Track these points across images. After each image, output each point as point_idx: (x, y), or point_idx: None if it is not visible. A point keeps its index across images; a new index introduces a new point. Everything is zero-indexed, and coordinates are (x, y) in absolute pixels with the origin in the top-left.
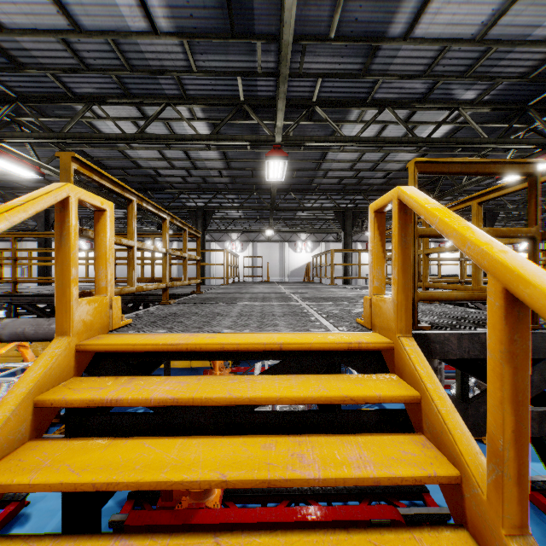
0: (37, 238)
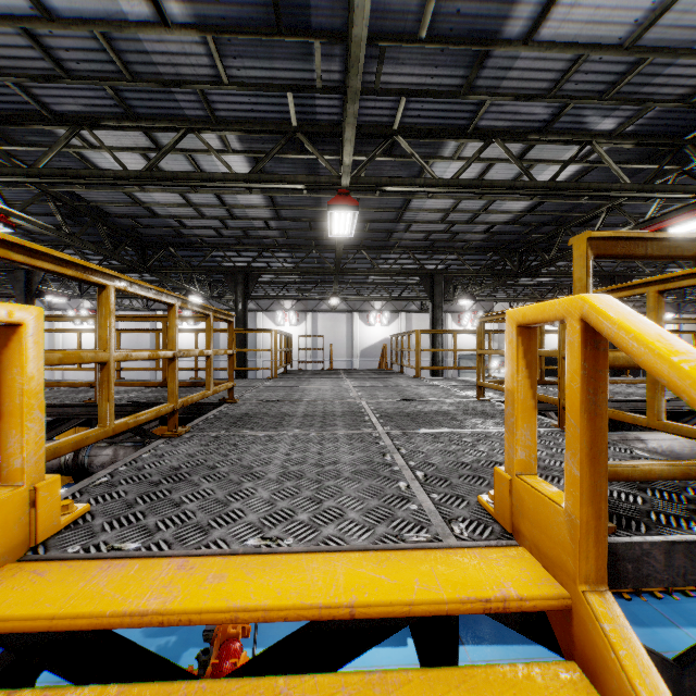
0: None
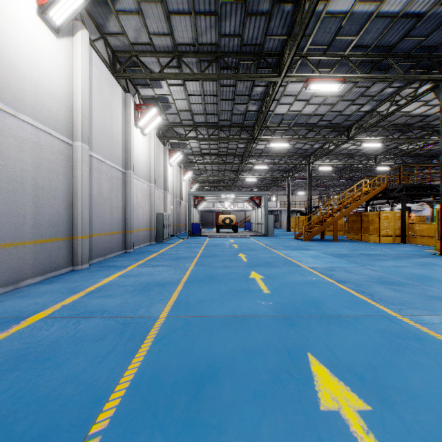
0: None
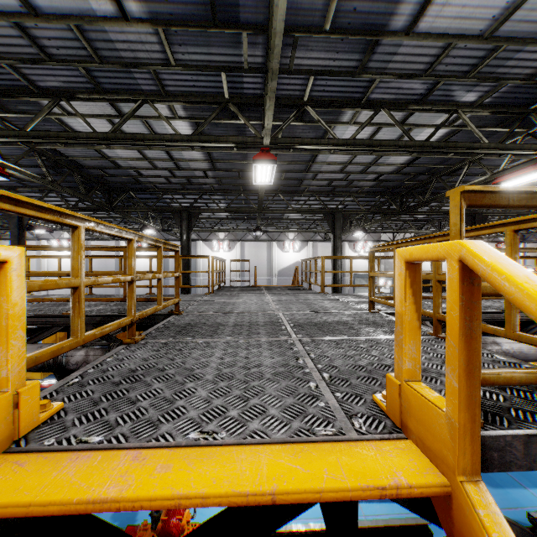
0: None
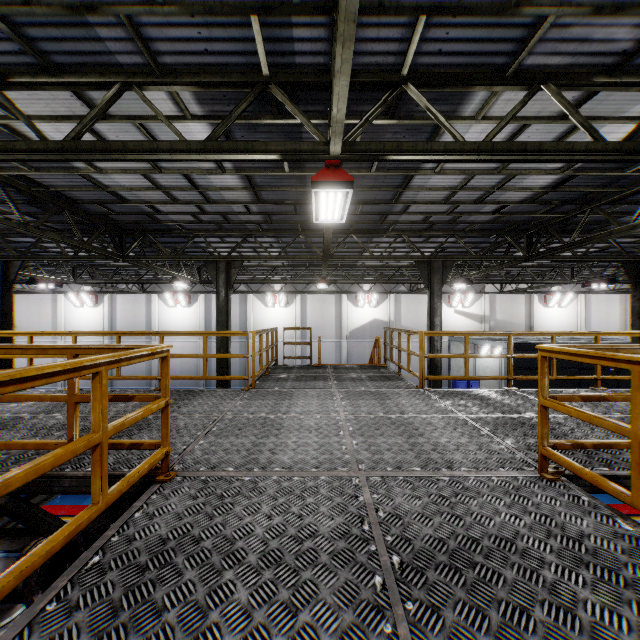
0: (25, 290)
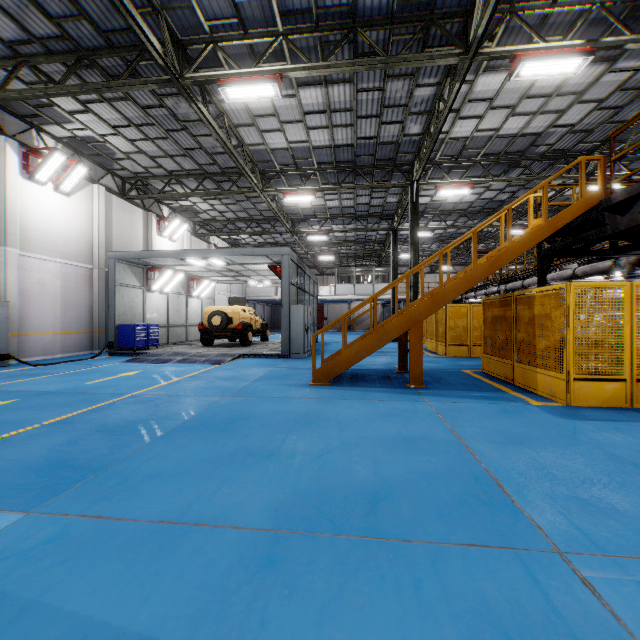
0: None
